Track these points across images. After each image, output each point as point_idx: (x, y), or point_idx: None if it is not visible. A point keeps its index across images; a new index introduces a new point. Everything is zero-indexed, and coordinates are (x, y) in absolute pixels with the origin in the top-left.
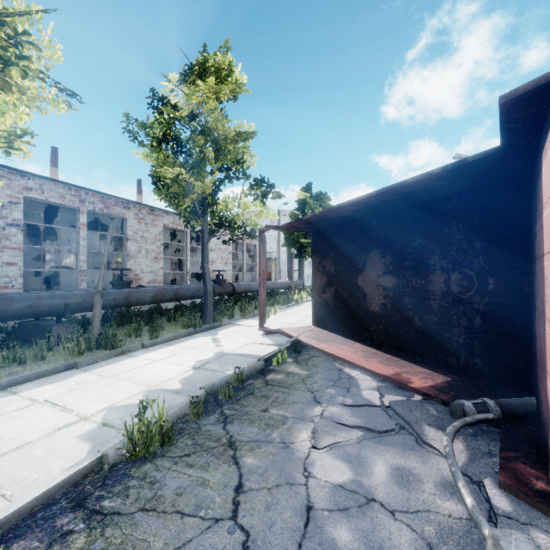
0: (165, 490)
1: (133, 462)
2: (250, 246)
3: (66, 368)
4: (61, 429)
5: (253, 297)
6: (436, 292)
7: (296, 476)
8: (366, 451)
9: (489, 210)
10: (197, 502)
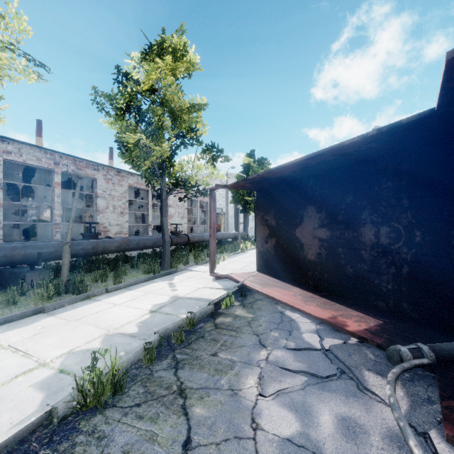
0: (112, 447)
1: (84, 414)
2: (203, 203)
3: (34, 312)
4: (18, 376)
5: (206, 246)
6: (367, 243)
7: (244, 428)
8: (311, 399)
9: (416, 170)
10: None
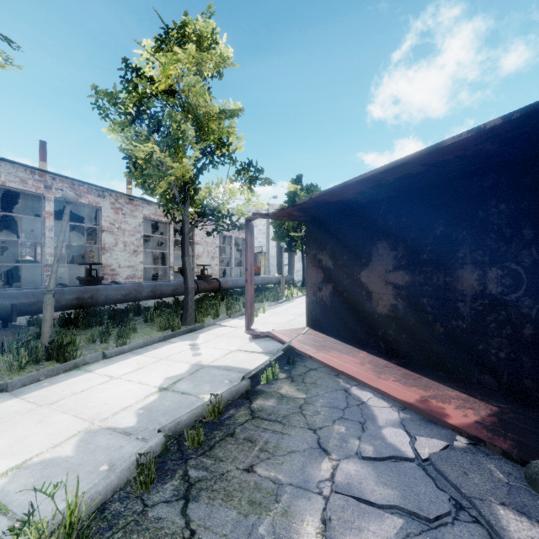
0: None
1: None
2: (238, 239)
3: None
4: None
5: (242, 293)
6: (467, 292)
7: None
8: None
9: None
10: None
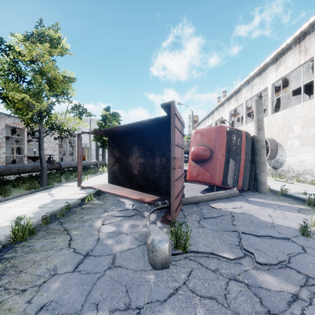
0: (36, 247)
1: (15, 243)
2: (71, 140)
3: None
4: None
5: (74, 171)
6: (158, 164)
7: (95, 233)
8: (122, 222)
9: None
10: (52, 246)
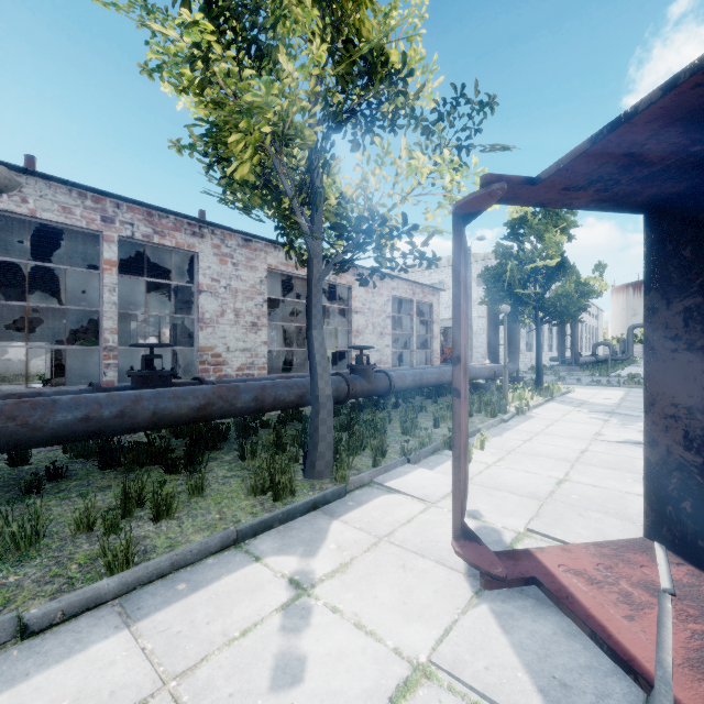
0: None
1: None
2: (423, 306)
3: None
4: None
5: (429, 394)
6: None
7: None
8: None
9: None
10: None
